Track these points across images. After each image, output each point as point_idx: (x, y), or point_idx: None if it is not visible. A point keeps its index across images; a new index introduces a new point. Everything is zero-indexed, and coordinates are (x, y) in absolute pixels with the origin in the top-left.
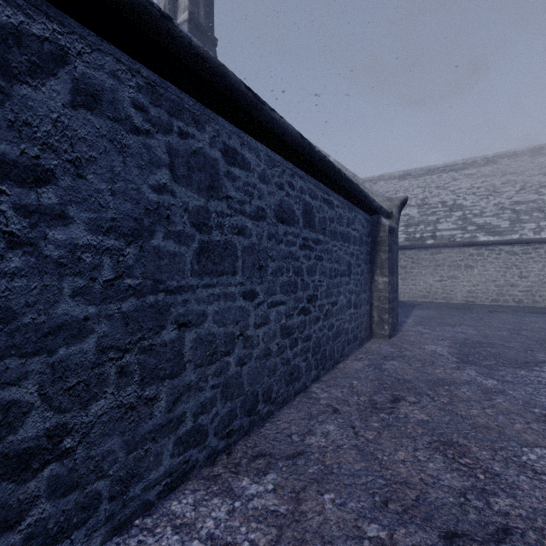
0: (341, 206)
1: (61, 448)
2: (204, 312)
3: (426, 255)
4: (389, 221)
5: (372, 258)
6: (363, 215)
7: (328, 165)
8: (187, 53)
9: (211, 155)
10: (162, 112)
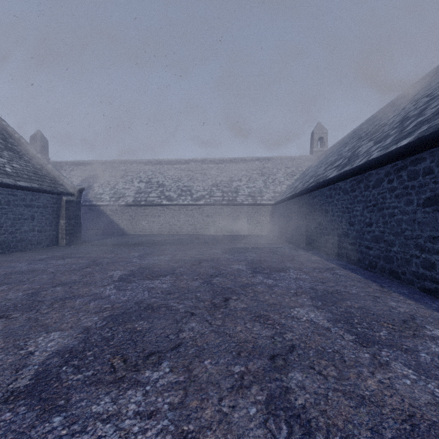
0: (25, 194)
1: None
2: None
3: (142, 210)
4: (71, 197)
5: (59, 213)
6: (48, 196)
7: (6, 184)
8: None
9: None
10: None
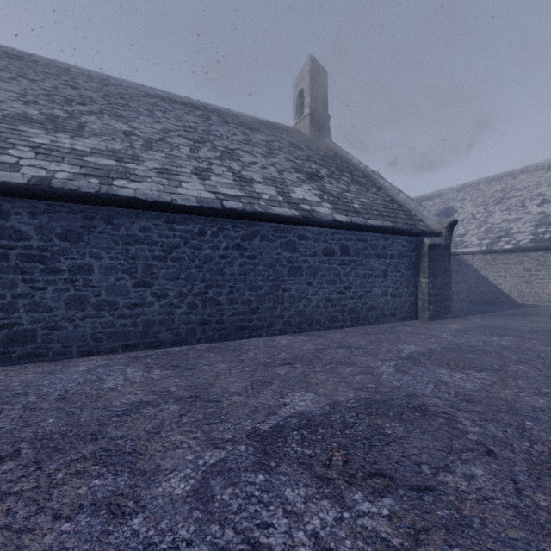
0: (376, 239)
1: (258, 311)
2: (291, 288)
3: None
4: (435, 239)
5: (418, 265)
6: (404, 239)
7: (355, 225)
8: (284, 219)
9: (293, 240)
10: (278, 234)
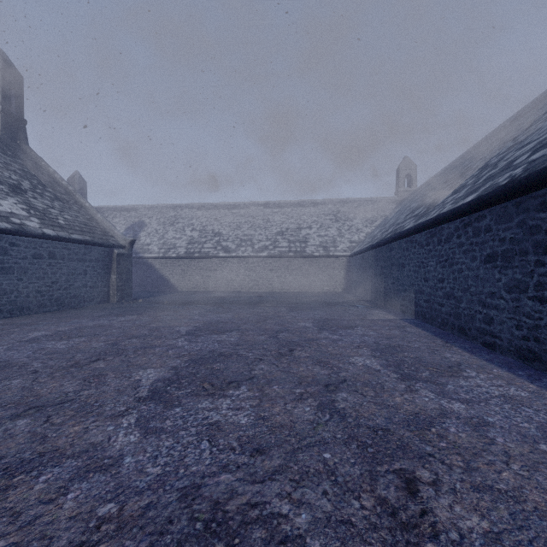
0: (78, 248)
1: None
2: (3, 283)
3: (195, 263)
4: (122, 250)
5: (110, 267)
6: (100, 249)
7: (62, 238)
8: None
9: (5, 246)
10: None
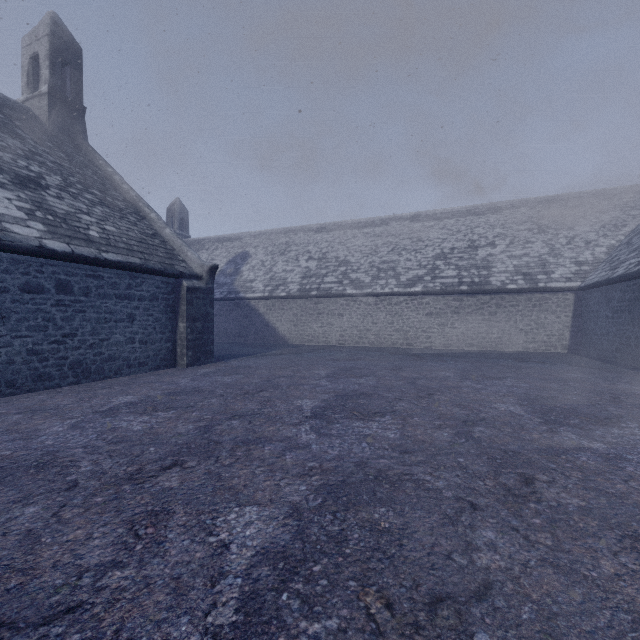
0: (117, 276)
1: None
2: None
3: (312, 304)
4: (196, 282)
5: (177, 309)
6: (159, 280)
7: (80, 257)
8: None
9: None
10: None
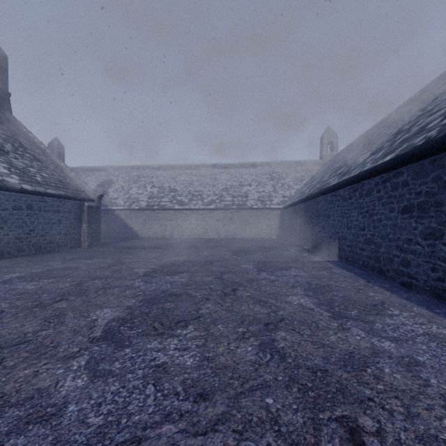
0: (53, 201)
1: None
2: None
3: (155, 214)
4: (92, 203)
5: (81, 217)
6: (72, 202)
7: (38, 192)
8: None
9: None
10: None
